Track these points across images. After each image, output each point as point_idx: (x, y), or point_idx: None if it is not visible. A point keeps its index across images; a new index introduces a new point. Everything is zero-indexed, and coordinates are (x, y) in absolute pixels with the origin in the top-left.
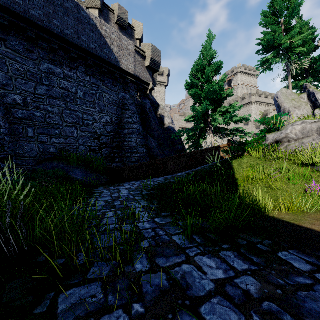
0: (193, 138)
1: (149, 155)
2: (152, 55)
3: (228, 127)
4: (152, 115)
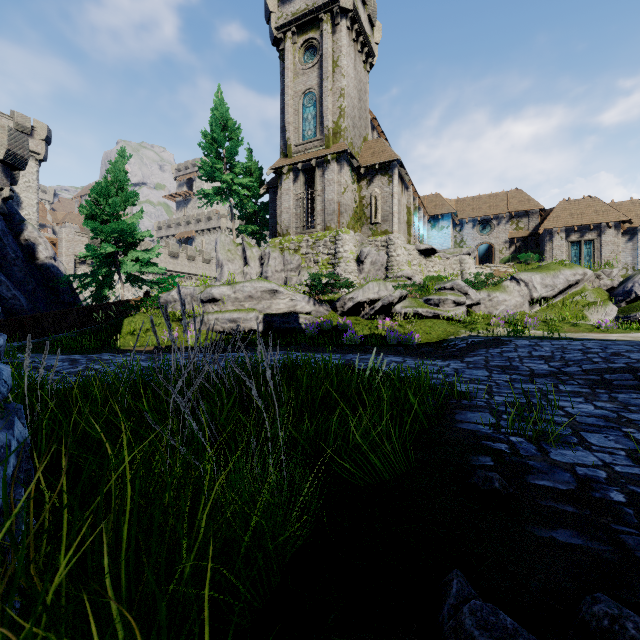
0: (95, 285)
1: (4, 310)
2: (11, 146)
3: (178, 264)
4: (9, 242)
